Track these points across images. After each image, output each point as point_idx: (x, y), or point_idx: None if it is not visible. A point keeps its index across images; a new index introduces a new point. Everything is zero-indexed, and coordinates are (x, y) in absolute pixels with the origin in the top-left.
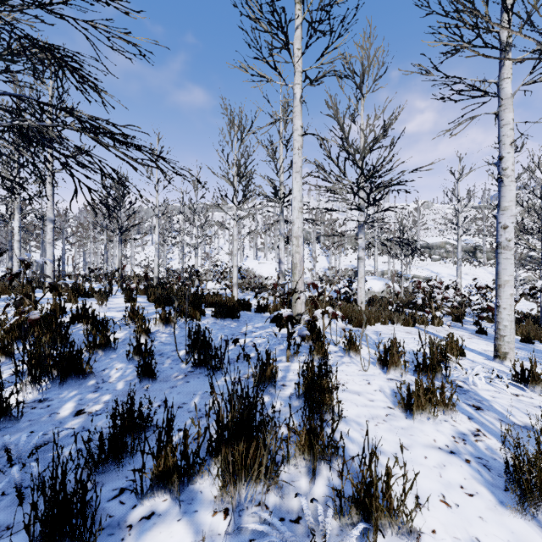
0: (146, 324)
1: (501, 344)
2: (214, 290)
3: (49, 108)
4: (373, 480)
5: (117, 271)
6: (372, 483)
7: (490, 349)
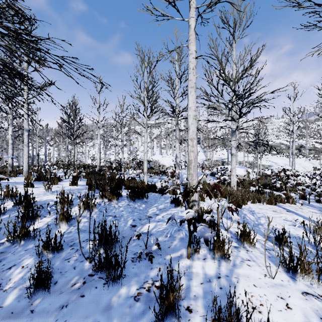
0: (74, 208)
1: None
2: (134, 174)
3: (25, 57)
4: None
5: (71, 163)
6: None
7: None
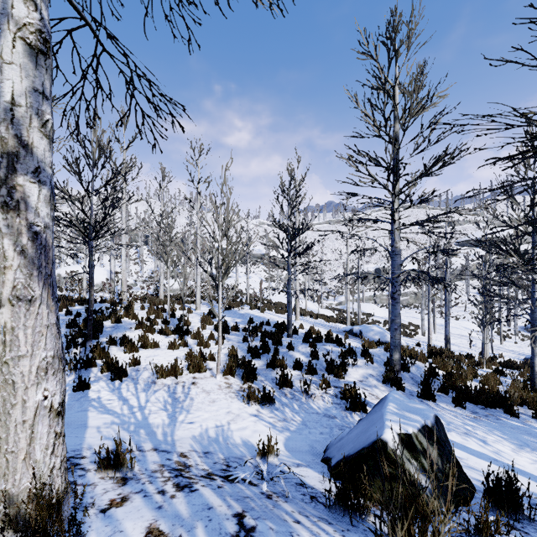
0: None
1: (197, 305)
2: None
3: None
4: (134, 314)
5: None
6: (134, 314)
7: (203, 309)
